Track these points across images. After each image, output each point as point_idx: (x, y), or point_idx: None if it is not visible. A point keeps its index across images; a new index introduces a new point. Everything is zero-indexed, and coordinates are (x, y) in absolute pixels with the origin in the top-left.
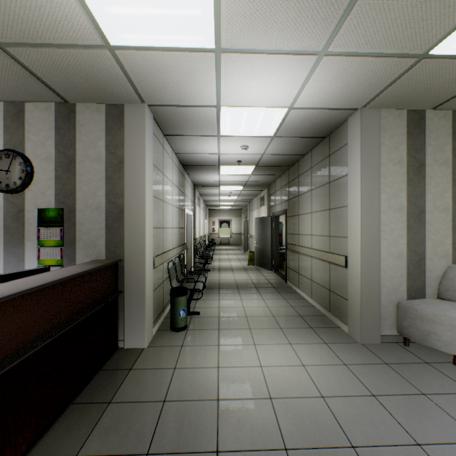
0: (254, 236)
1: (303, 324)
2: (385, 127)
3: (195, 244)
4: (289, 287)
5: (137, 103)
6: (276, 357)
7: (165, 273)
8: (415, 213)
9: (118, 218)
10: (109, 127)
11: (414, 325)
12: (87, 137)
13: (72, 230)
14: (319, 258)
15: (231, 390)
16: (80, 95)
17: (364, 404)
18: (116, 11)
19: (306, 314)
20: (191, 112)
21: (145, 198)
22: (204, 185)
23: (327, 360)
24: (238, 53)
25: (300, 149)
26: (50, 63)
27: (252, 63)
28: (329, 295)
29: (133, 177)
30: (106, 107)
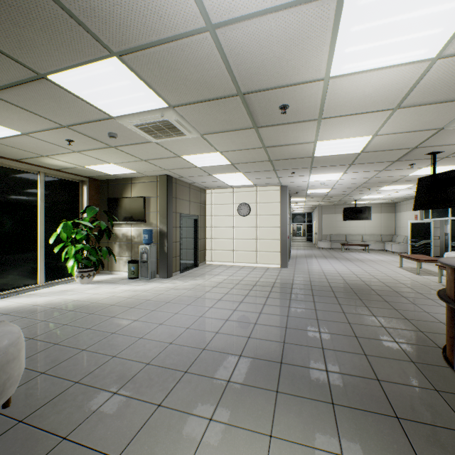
0: None
1: None
2: None
3: None
4: None
5: None
6: None
7: None
8: None
9: None
10: None
11: None
12: None
13: None
14: None
15: None
16: None
17: (181, 400)
18: (448, 6)
19: None
20: None
21: None
22: None
23: None
24: None
25: None
26: None
27: None
28: None
29: None
30: None
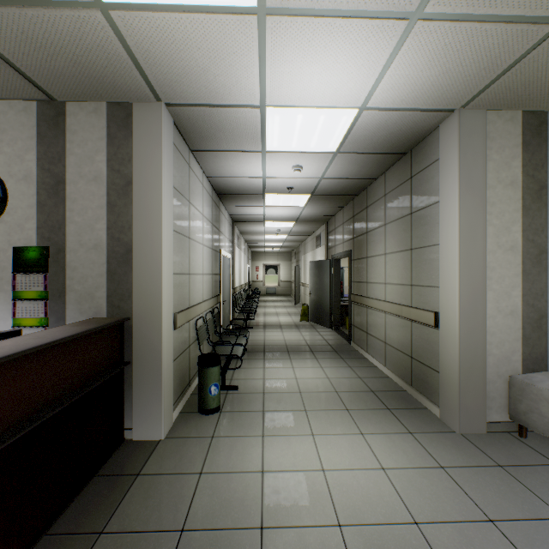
0: (307, 284)
1: (377, 404)
2: (492, 136)
3: (234, 294)
4: (354, 350)
5: (150, 101)
6: (343, 455)
7: (192, 334)
8: (534, 253)
9: (124, 260)
10: (112, 135)
11: (536, 409)
12: (82, 149)
13: (60, 277)
14: (396, 315)
15: (281, 511)
16: (69, 89)
17: (480, 536)
18: None
19: (380, 389)
20: (225, 115)
21: (162, 233)
22: (246, 220)
23: (415, 459)
24: (291, 16)
25: (370, 170)
26: (18, 35)
27: (312, 34)
28: (411, 364)
29: (145, 204)
30: (108, 107)
